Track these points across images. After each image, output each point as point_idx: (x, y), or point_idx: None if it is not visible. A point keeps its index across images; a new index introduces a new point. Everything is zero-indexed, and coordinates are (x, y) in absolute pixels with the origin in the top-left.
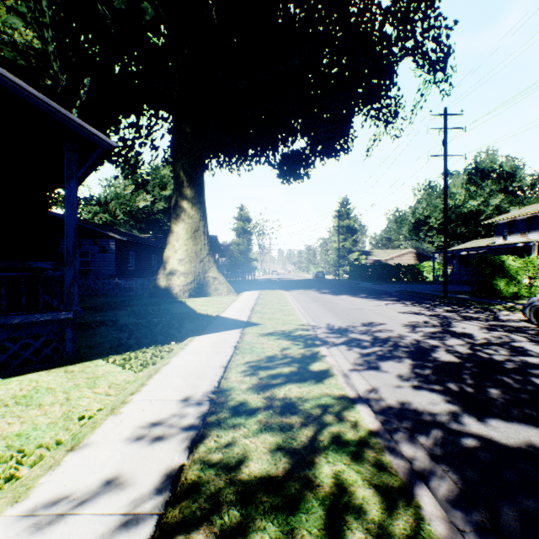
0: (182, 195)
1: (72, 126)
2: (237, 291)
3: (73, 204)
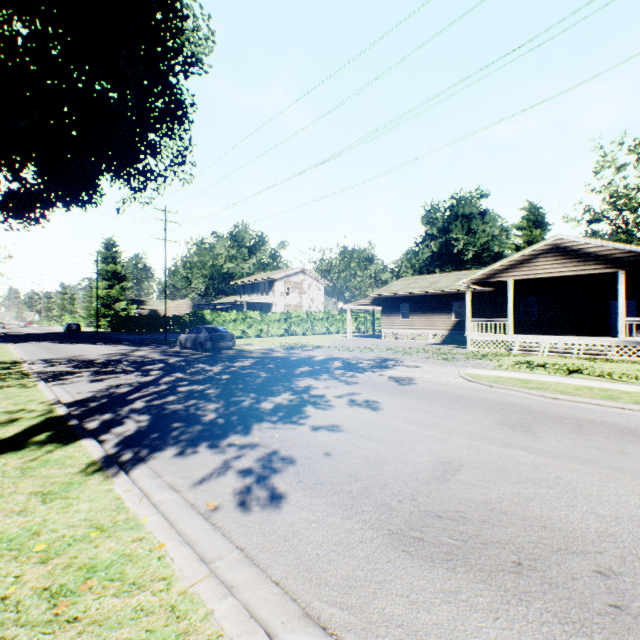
0: None
1: None
2: None
3: None
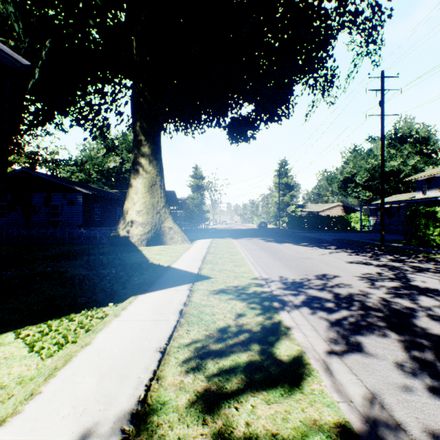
0: (140, 152)
1: None
2: (191, 240)
3: None
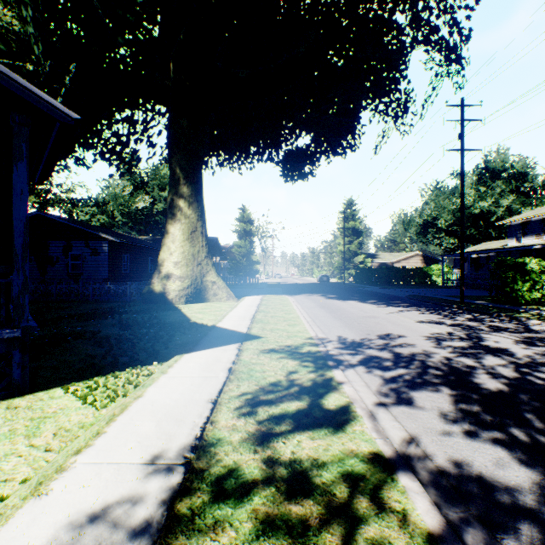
0: (178, 193)
1: (14, 89)
2: (238, 296)
3: (23, 192)
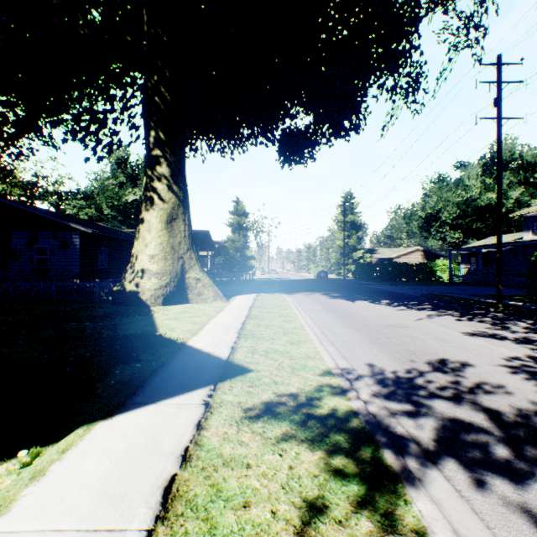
0: (155, 174)
1: None
2: (229, 295)
3: None
